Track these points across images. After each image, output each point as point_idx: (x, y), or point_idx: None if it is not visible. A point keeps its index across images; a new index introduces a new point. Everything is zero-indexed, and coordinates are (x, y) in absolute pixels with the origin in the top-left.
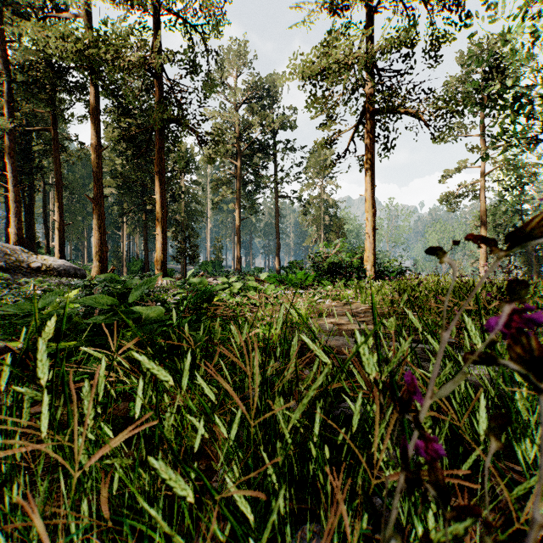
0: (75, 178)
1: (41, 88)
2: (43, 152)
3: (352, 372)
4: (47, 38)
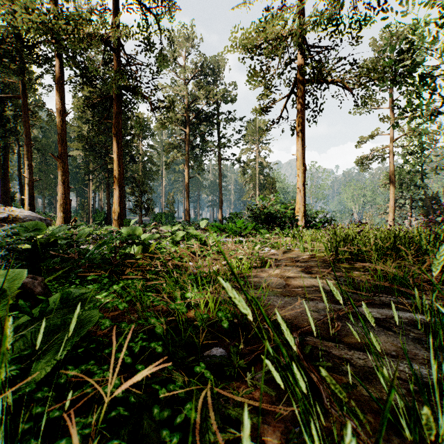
0: (47, 142)
1: (12, 59)
2: (15, 117)
3: (353, 409)
4: (14, 12)
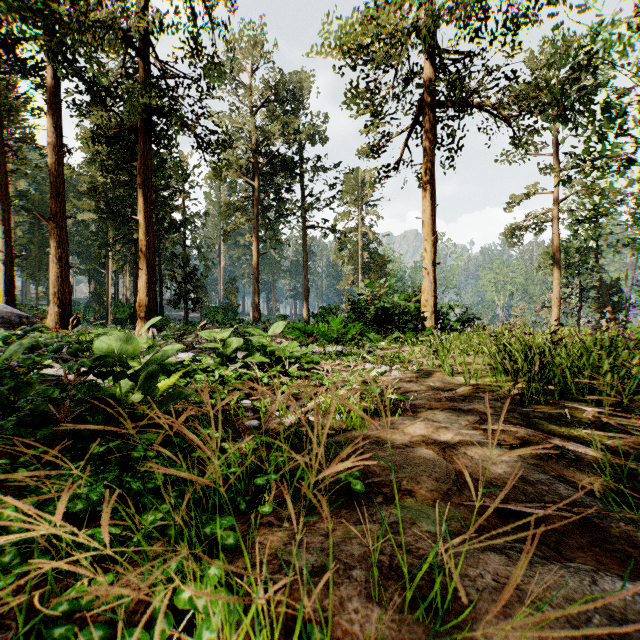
0: (43, 199)
1: None
2: None
3: None
4: None
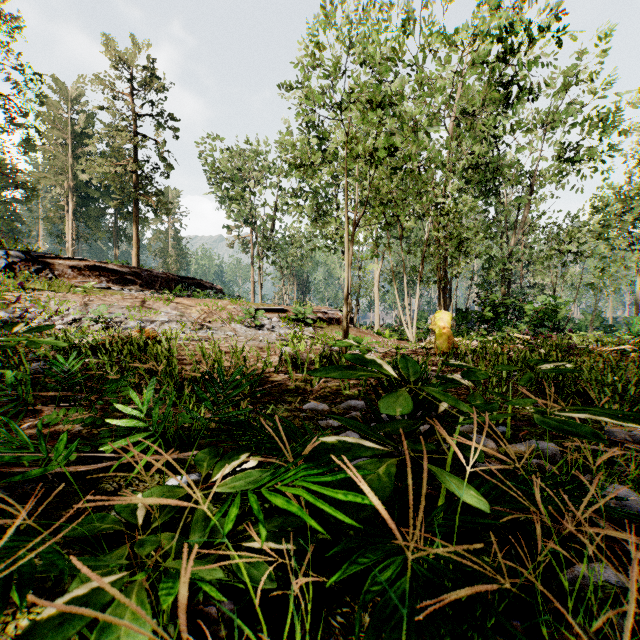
0: None
1: None
2: None
3: None
4: None
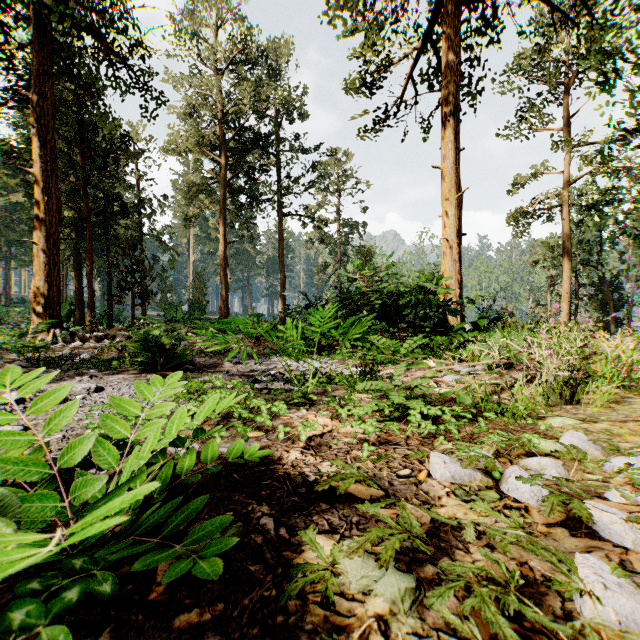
0: None
1: None
2: None
3: None
4: None
